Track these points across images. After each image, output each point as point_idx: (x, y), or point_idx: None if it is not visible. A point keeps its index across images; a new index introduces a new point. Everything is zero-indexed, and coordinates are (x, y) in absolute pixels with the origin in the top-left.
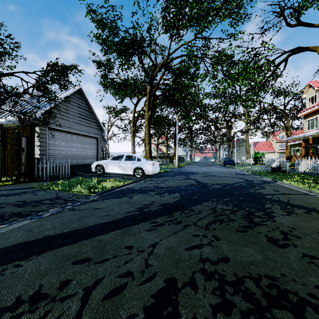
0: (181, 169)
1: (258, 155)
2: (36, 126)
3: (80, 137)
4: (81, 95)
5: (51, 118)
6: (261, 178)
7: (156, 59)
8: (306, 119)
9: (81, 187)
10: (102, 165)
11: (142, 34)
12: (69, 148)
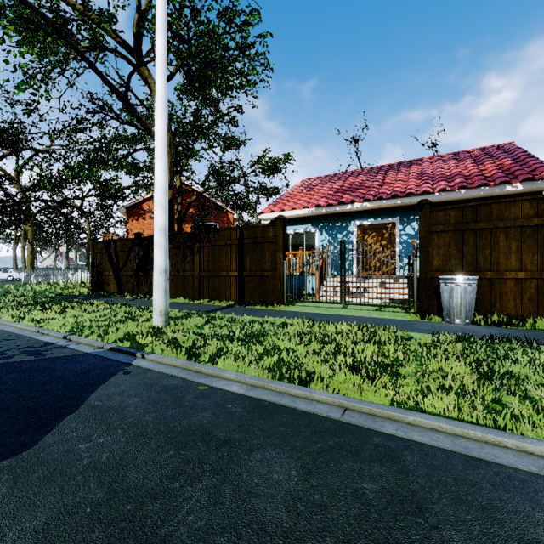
0: None
1: None
2: None
3: None
4: None
5: None
6: None
7: None
8: None
9: None
10: None
11: None
12: None
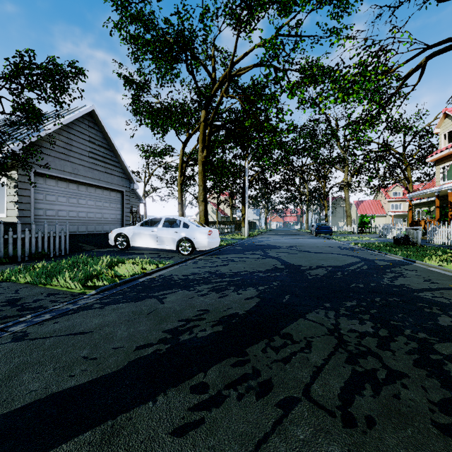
0: (254, 241)
1: (366, 220)
2: (12, 170)
3: (94, 190)
4: (94, 122)
5: (30, 154)
6: (384, 255)
7: (215, 70)
8: (439, 165)
9: (71, 277)
10: (126, 234)
11: (193, 24)
12: (73, 207)
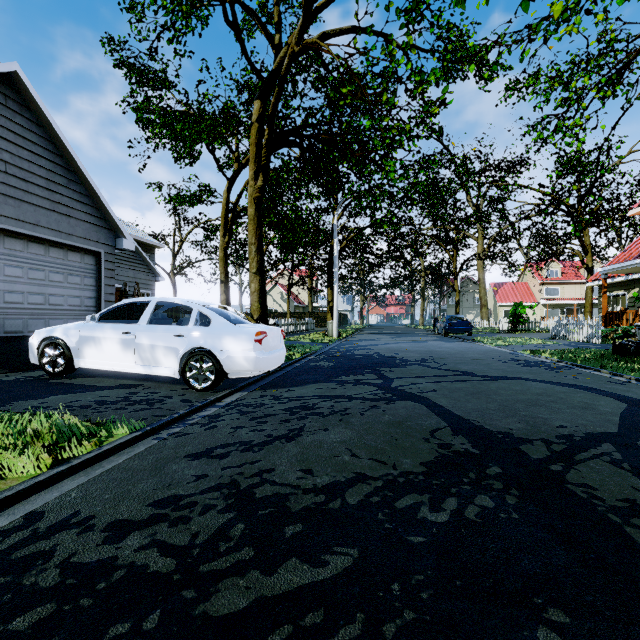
0: (350, 346)
1: (522, 311)
2: None
3: (23, 246)
4: (23, 103)
5: None
6: (638, 383)
7: (280, 29)
8: None
9: None
10: (64, 340)
11: None
12: None
